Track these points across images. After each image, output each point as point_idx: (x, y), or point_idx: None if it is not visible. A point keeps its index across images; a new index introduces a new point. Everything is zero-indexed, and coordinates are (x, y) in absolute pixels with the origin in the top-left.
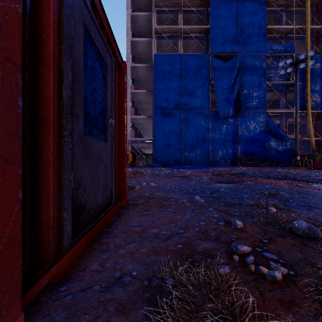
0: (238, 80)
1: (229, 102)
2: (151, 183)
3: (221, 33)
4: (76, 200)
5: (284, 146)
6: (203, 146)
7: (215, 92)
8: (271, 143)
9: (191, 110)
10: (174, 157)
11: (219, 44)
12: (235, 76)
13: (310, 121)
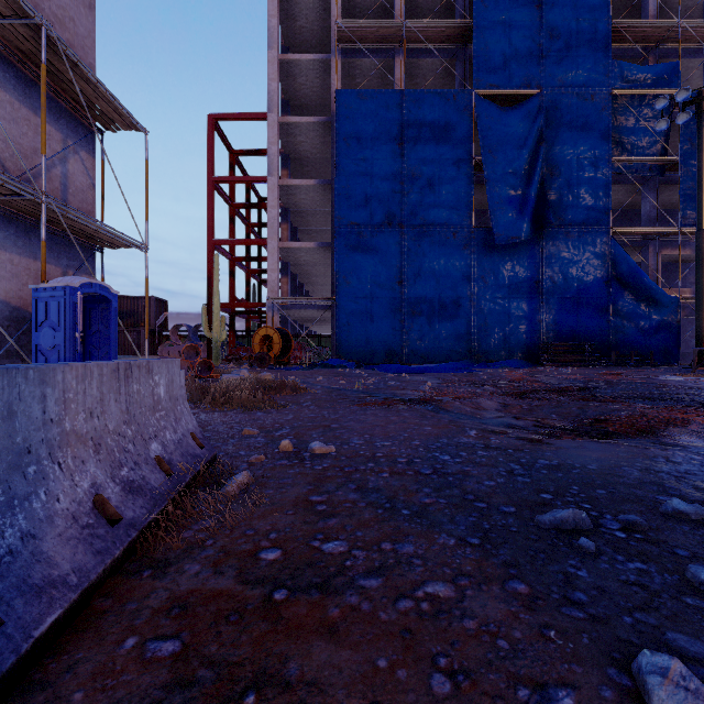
0: (542, 154)
1: (519, 207)
2: (313, 442)
3: (499, 40)
4: None
5: (654, 315)
6: (455, 316)
7: (483, 186)
8: (623, 308)
9: (428, 229)
10: (386, 343)
11: (495, 66)
12: (534, 143)
13: None
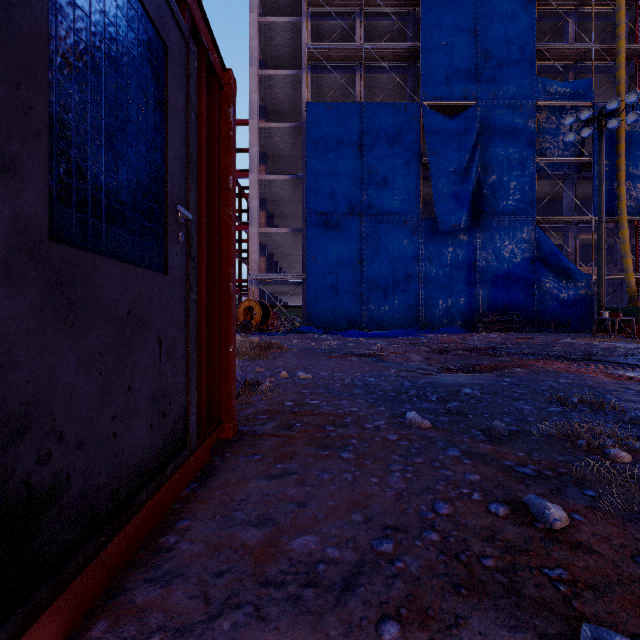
0: (478, 156)
1: (459, 200)
2: (299, 372)
3: (443, 60)
4: (1, 487)
5: (571, 290)
6: (406, 291)
7: (430, 181)
8: (545, 283)
9: (383, 218)
10: (348, 313)
11: (439, 82)
12: (471, 146)
13: (626, 238)
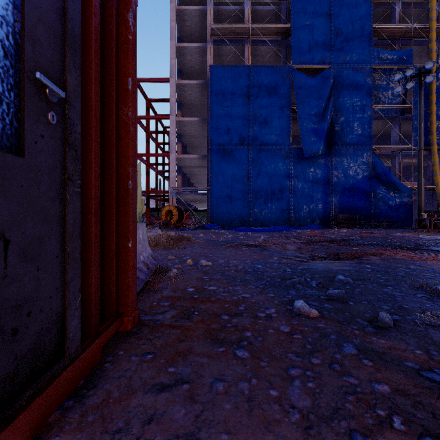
0: (331, 103)
1: (318, 135)
2: (202, 260)
3: (306, 36)
4: None
5: (397, 198)
6: (280, 199)
7: (297, 121)
8: (379, 194)
9: (264, 147)
10: (239, 215)
11: (304, 51)
12: (327, 97)
13: (436, 162)
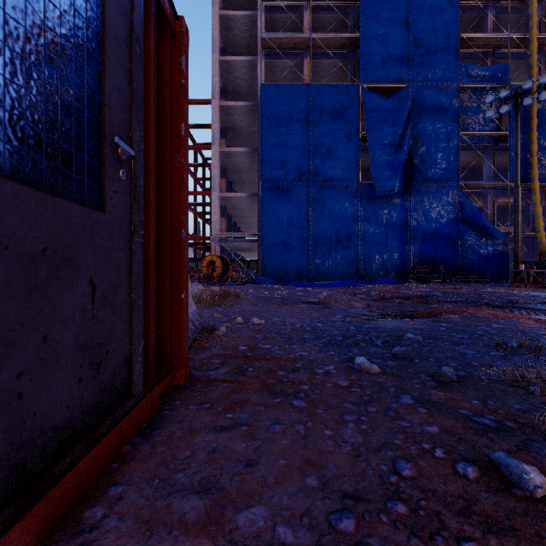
0: (409, 130)
1: (393, 168)
2: (253, 318)
3: (379, 47)
4: None
5: (490, 246)
6: (347, 247)
7: (368, 152)
8: (468, 241)
9: (327, 184)
10: (297, 267)
11: (376, 66)
12: (404, 122)
13: (538, 201)
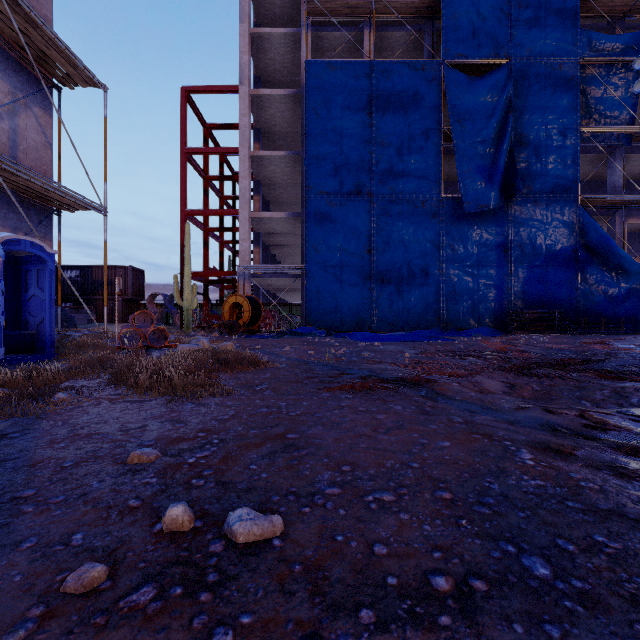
0: (510, 123)
1: (488, 176)
2: (236, 511)
3: (468, 10)
4: None
5: (622, 283)
6: (424, 284)
7: (450, 157)
8: (591, 276)
9: (397, 198)
10: (355, 311)
11: (464, 36)
12: (503, 112)
13: None
